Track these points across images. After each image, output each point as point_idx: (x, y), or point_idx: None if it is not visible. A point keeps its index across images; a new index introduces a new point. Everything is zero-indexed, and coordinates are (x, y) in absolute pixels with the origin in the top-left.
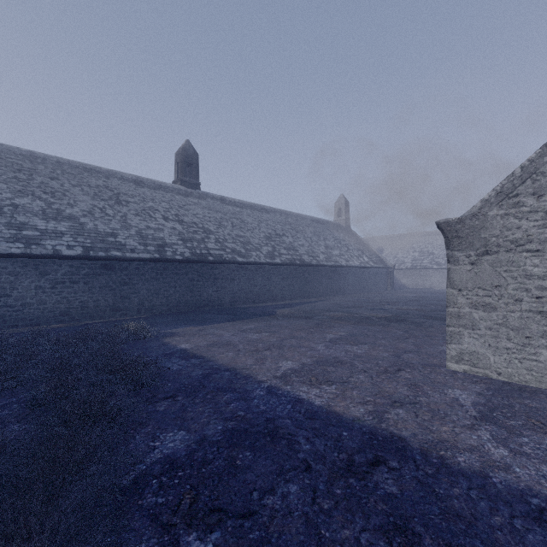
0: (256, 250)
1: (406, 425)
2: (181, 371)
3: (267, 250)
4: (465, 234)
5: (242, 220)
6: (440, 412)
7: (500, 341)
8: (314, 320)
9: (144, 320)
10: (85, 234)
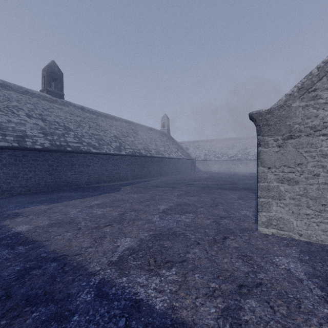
0: (107, 145)
1: None
2: None
3: (116, 145)
4: (273, 122)
5: (97, 124)
6: (290, 296)
7: (301, 208)
8: (149, 194)
9: None
10: None
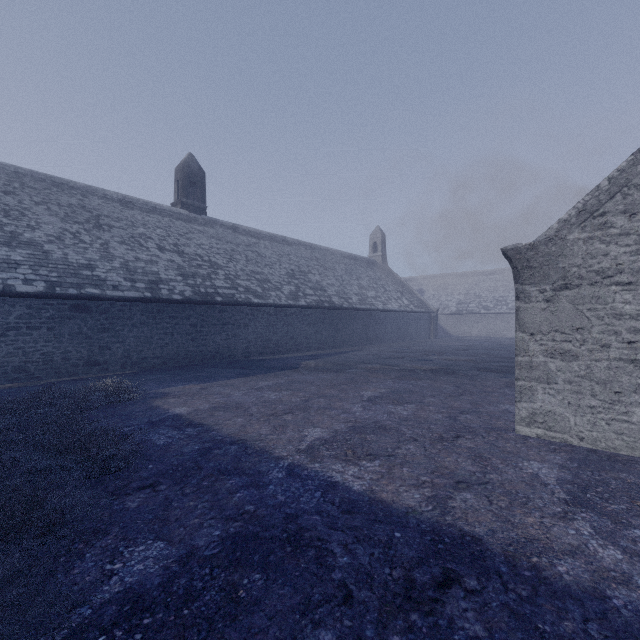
0: (276, 290)
1: (479, 516)
2: (170, 446)
3: (290, 290)
4: (538, 264)
5: (258, 254)
6: (519, 495)
7: (582, 398)
8: (347, 374)
9: (129, 376)
10: (49, 265)
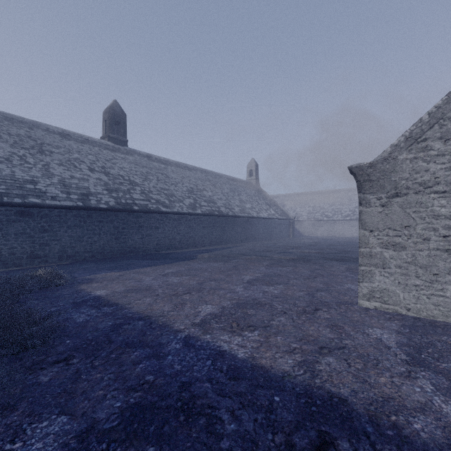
0: (179, 202)
1: (341, 378)
2: (88, 323)
3: (190, 202)
4: (376, 178)
5: (166, 176)
6: (371, 357)
7: (409, 278)
8: (232, 263)
9: (64, 266)
10: None
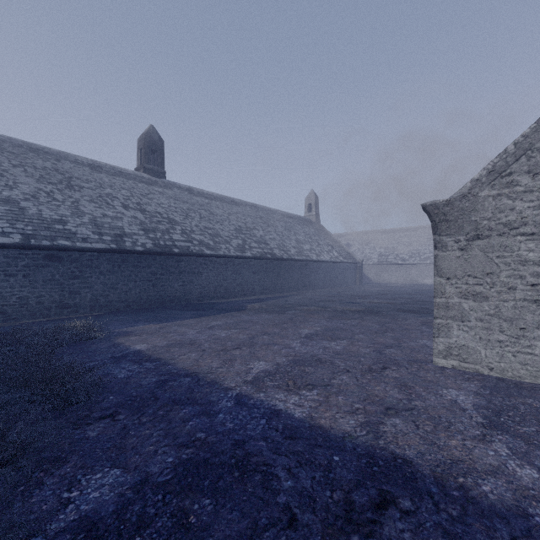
0: (226, 243)
1: (408, 440)
2: (130, 378)
3: (238, 243)
4: (454, 217)
5: (211, 212)
6: (442, 419)
7: (492, 333)
8: (287, 314)
9: (97, 317)
10: (25, 220)
